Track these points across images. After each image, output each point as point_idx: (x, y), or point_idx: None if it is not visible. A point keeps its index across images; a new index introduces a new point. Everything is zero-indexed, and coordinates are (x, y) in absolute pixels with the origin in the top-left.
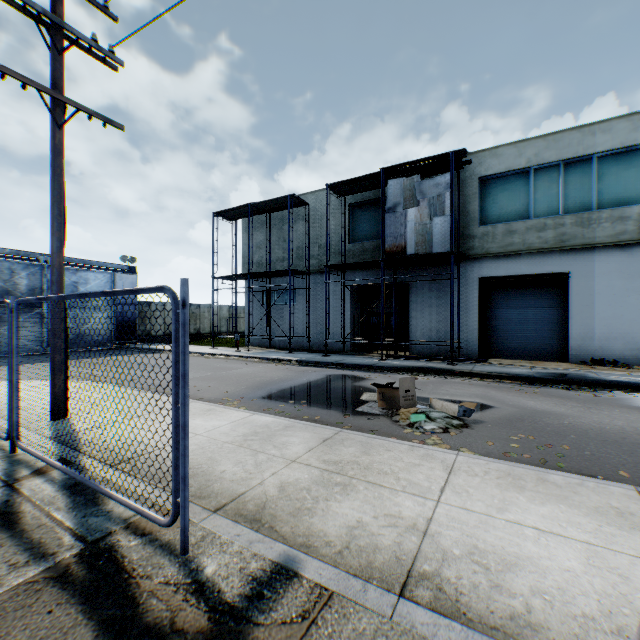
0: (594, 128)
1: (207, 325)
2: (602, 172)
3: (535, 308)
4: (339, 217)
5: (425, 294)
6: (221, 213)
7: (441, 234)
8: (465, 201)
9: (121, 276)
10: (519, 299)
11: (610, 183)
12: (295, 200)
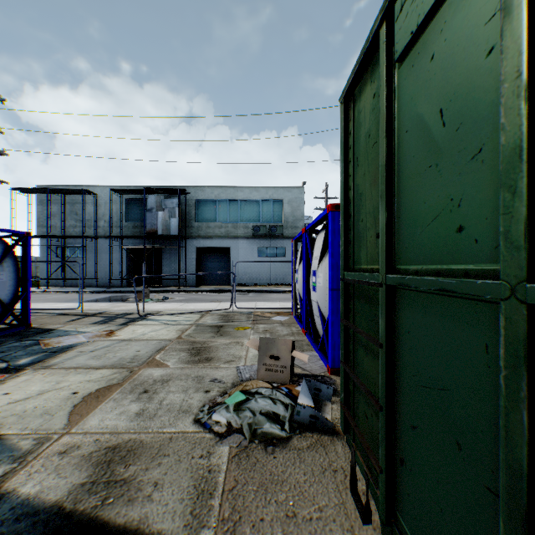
0: (239, 189)
1: None
2: (242, 207)
3: (219, 262)
4: (119, 205)
5: (170, 254)
6: (20, 189)
7: (174, 226)
8: (190, 209)
9: None
10: (213, 258)
11: (244, 212)
12: (87, 191)
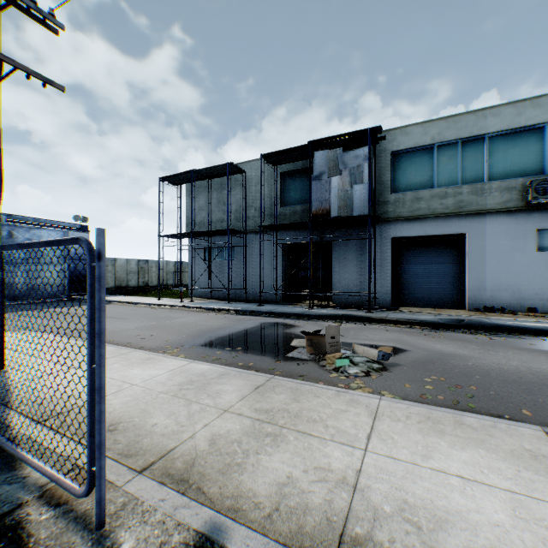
0: (486, 112)
1: (155, 278)
2: (492, 150)
3: (438, 264)
4: (272, 184)
5: (346, 251)
6: (167, 178)
7: (360, 199)
8: (380, 172)
9: (74, 234)
10: (425, 256)
11: (499, 159)
12: (233, 168)
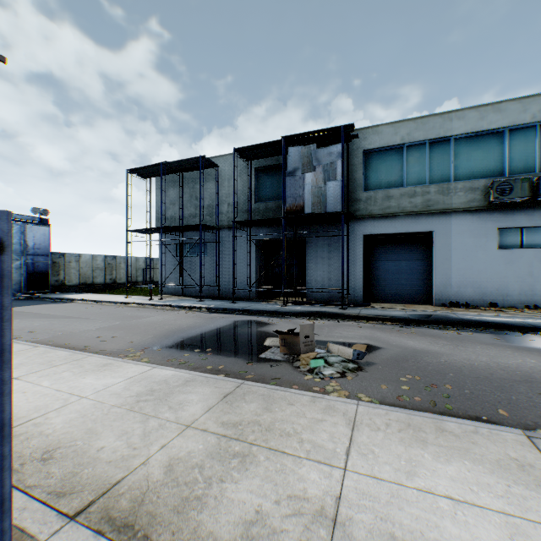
0: (452, 115)
1: (124, 275)
2: (458, 151)
3: (407, 261)
4: (246, 179)
5: (320, 248)
6: (135, 170)
7: (333, 196)
8: (352, 170)
9: (32, 227)
10: (395, 253)
11: (464, 160)
12: (206, 161)
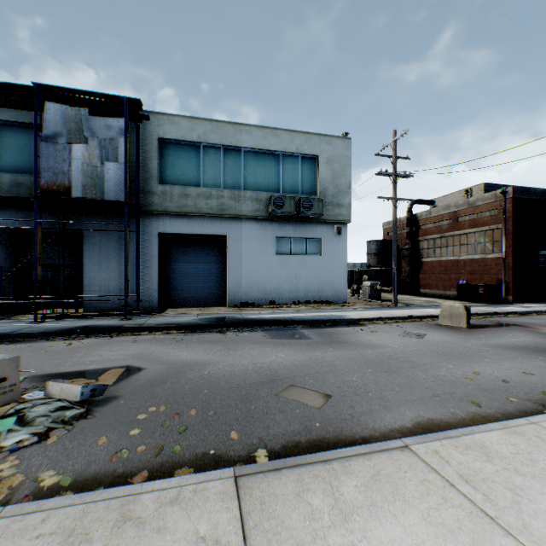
0: (243, 128)
1: None
2: (247, 163)
3: (205, 263)
4: None
5: (103, 245)
6: None
7: (115, 181)
8: (146, 157)
9: None
10: (193, 255)
11: (252, 172)
12: None
